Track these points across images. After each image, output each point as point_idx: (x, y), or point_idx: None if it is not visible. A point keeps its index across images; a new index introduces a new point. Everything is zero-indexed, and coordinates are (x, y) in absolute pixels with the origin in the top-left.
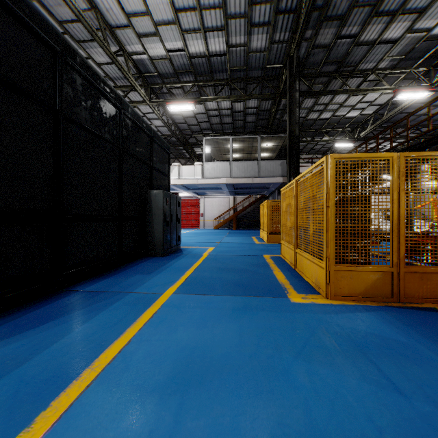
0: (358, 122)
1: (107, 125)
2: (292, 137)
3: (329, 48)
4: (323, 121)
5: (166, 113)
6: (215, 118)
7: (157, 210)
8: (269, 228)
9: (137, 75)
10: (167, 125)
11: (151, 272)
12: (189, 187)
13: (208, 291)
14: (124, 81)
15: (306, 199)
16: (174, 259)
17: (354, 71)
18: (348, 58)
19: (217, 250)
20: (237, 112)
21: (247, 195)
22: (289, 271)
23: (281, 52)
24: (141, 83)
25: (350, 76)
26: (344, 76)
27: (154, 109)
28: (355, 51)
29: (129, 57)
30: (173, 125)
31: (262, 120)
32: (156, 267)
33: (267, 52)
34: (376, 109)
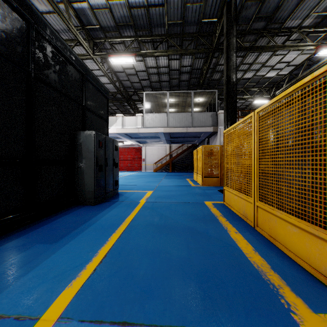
0: (274, 82)
1: (1, 33)
2: (230, 82)
3: (262, 1)
4: (245, 81)
5: (111, 70)
6: (154, 76)
7: (88, 153)
8: (204, 171)
9: (80, 28)
10: (111, 80)
11: (62, 236)
12: (132, 136)
13: (133, 306)
14: (68, 35)
15: (288, 133)
16: (106, 208)
17: (280, 29)
18: (277, 14)
19: (156, 195)
20: (173, 70)
21: (180, 144)
22: (249, 231)
23: (216, 4)
24: (85, 38)
25: (275, 35)
26: (270, 35)
27: (98, 62)
28: (285, 6)
29: (69, 5)
30: (118, 82)
31: (194, 78)
32: (74, 226)
33: (203, 3)
34: (291, 69)
